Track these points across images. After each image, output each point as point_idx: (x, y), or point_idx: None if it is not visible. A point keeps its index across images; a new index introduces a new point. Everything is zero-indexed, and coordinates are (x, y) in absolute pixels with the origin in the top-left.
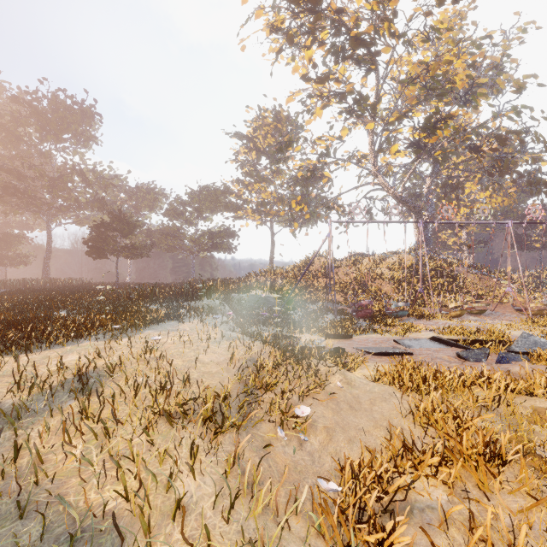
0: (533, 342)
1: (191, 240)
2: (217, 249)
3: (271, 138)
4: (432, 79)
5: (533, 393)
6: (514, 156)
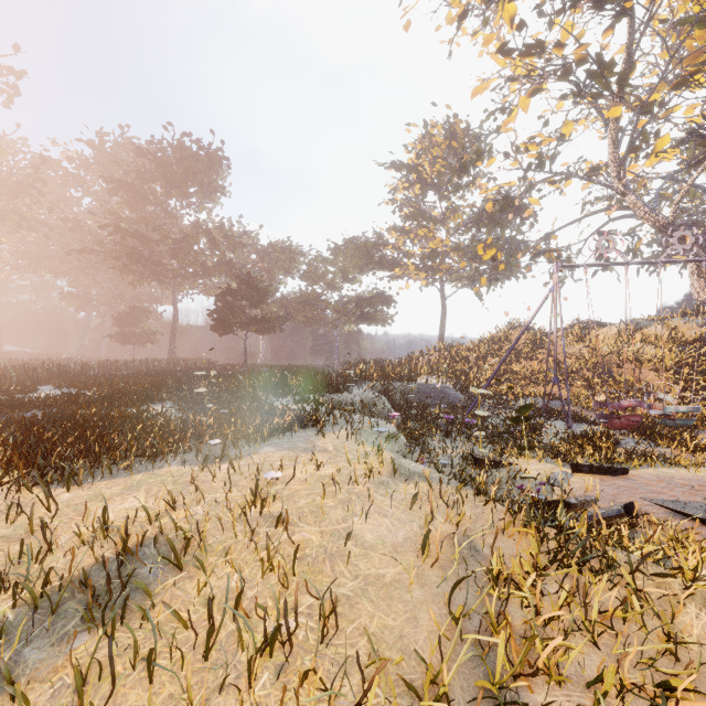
0: None
1: (335, 309)
2: (367, 321)
3: (442, 163)
4: None
5: None
6: None
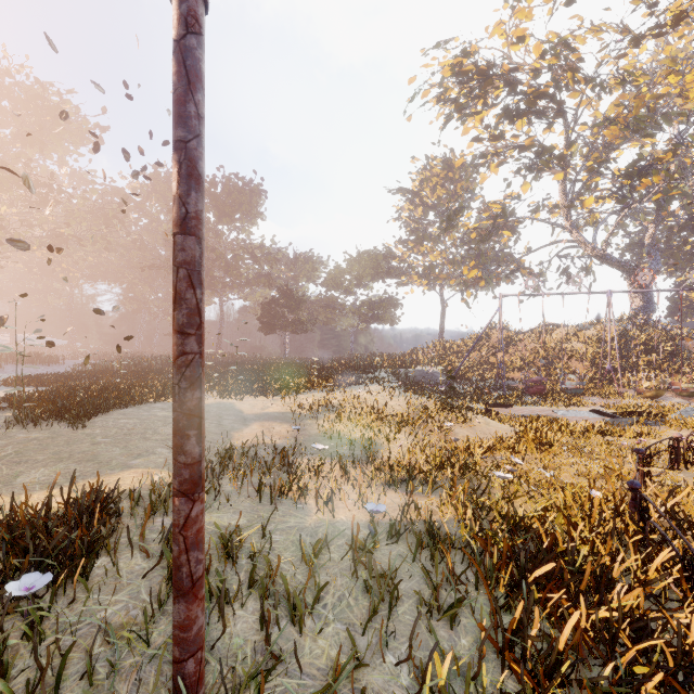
0: (691, 415)
1: (351, 311)
2: (378, 321)
3: (440, 189)
4: (634, 119)
5: (624, 435)
6: None
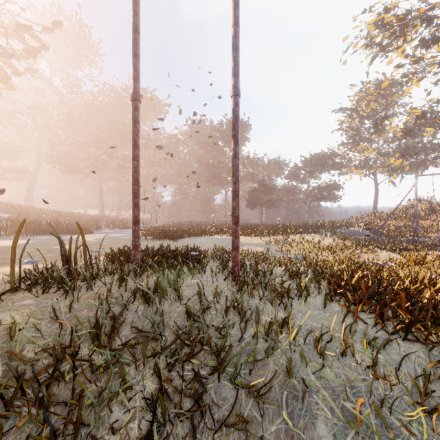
0: None
1: (305, 194)
2: (324, 200)
3: (373, 103)
4: None
5: None
6: None
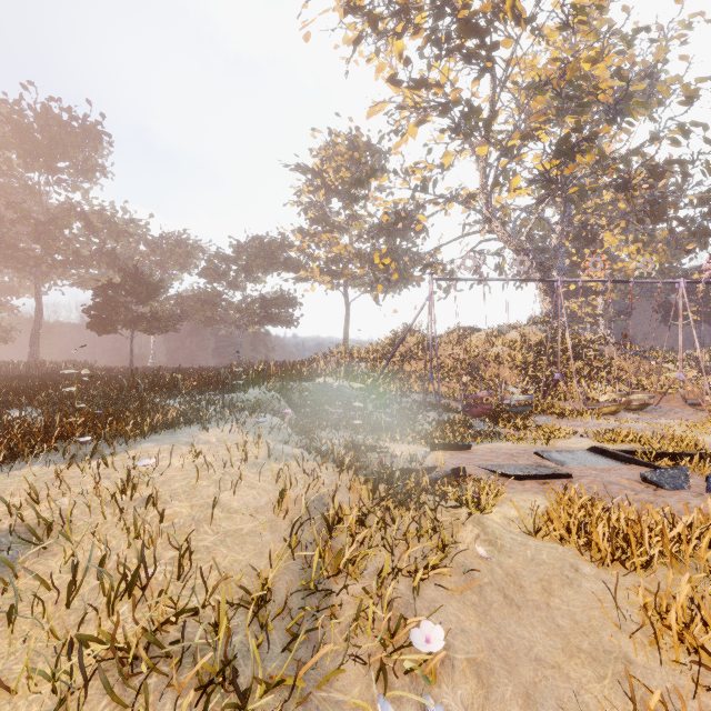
0: None
1: (237, 309)
2: (272, 322)
3: (345, 172)
4: (569, 83)
5: None
6: (674, 196)
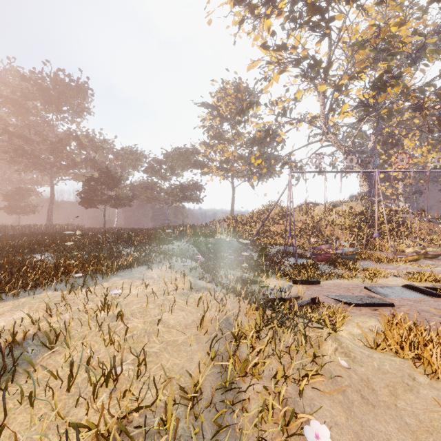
0: None
1: (166, 193)
2: (187, 200)
3: (232, 106)
4: (383, 40)
5: None
6: None
